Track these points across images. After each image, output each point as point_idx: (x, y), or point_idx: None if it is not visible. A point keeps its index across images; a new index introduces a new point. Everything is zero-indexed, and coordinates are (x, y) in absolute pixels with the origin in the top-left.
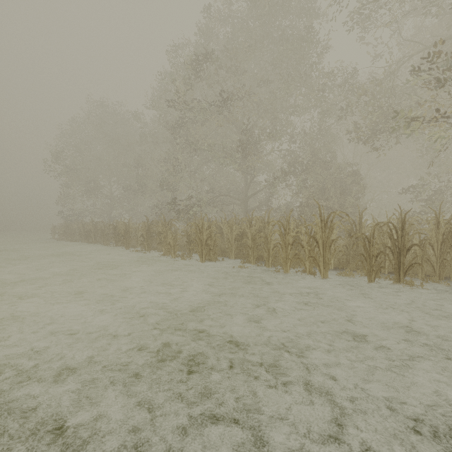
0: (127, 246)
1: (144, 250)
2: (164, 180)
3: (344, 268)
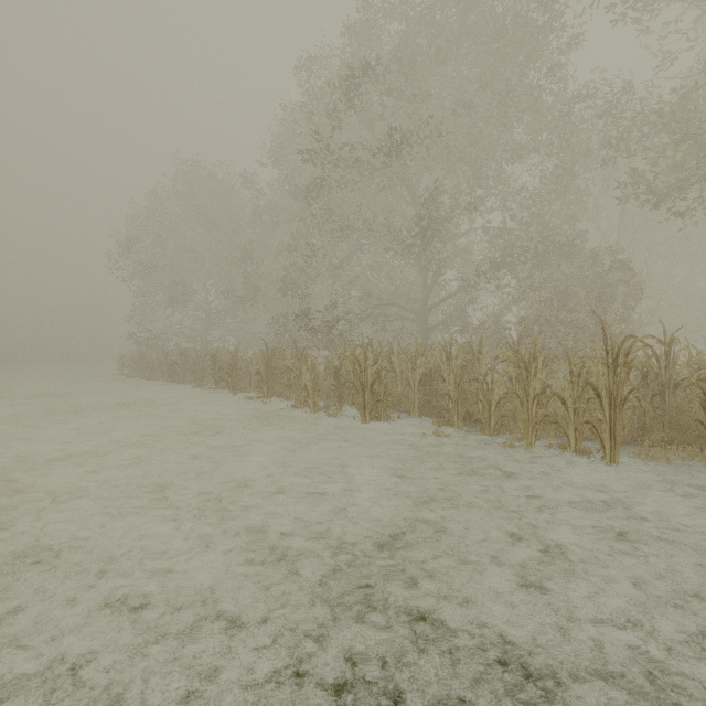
0: (234, 389)
1: (261, 397)
2: (291, 281)
3: (637, 440)
